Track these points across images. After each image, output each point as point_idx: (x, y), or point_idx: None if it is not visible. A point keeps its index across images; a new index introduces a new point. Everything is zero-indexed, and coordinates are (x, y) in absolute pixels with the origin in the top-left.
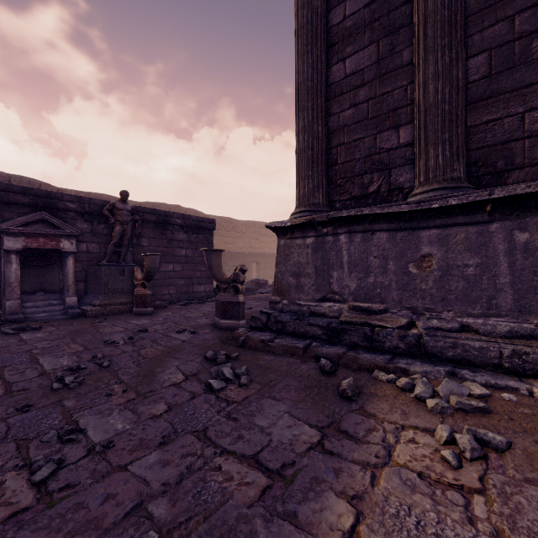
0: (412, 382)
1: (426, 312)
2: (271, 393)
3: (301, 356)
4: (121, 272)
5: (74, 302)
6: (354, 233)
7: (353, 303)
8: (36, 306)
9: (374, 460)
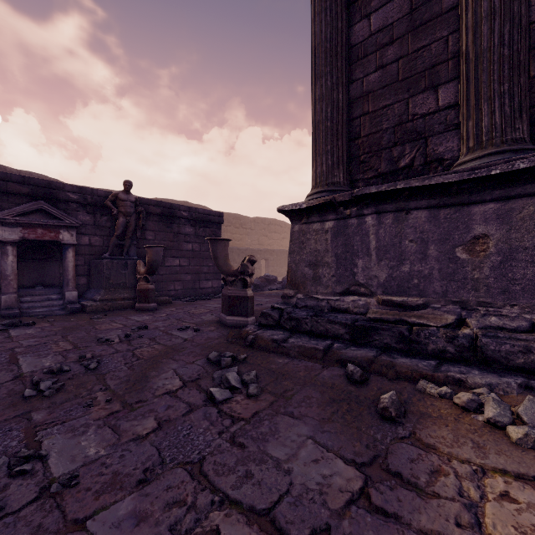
0: (477, 399)
1: (480, 307)
2: (287, 408)
3: (321, 359)
4: (124, 266)
5: (74, 297)
6: (383, 213)
7: (383, 296)
8: (34, 301)
9: (456, 532)
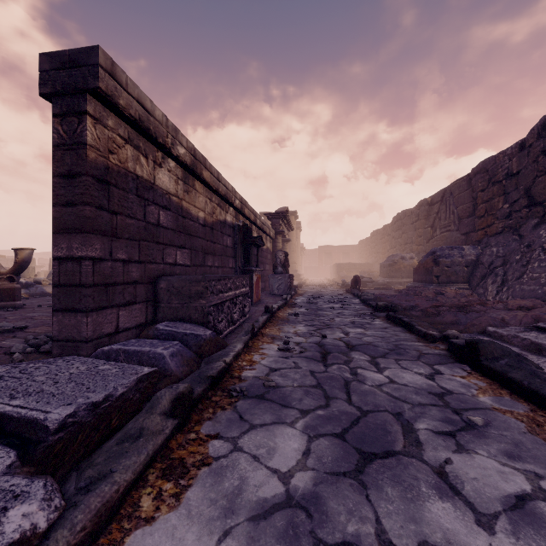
0: None
1: None
2: None
3: None
4: None
5: None
6: None
7: None
8: None
9: None
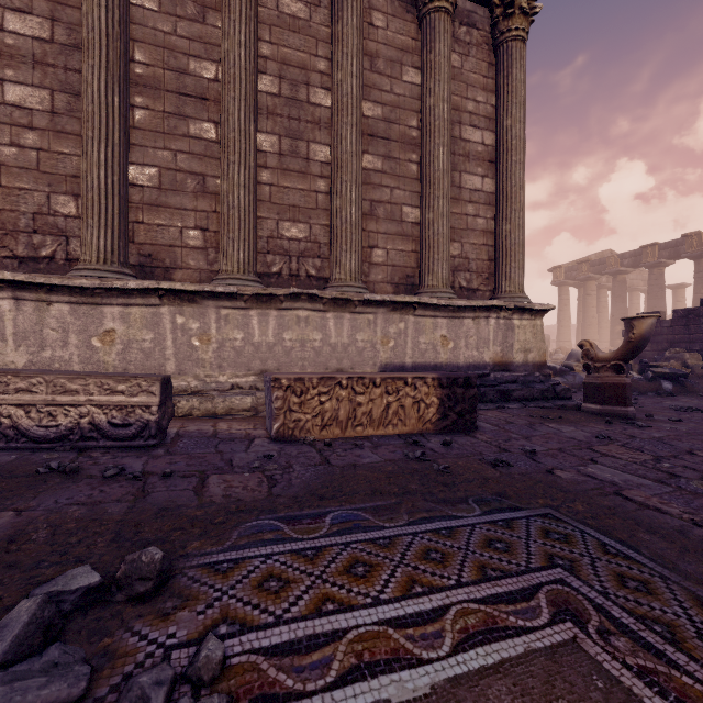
0: None
1: None
2: None
3: None
4: None
5: None
6: None
7: None
8: None
9: None
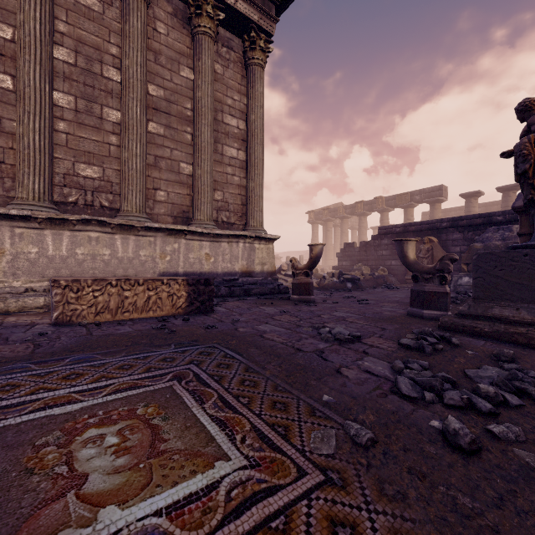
0: None
1: None
2: None
3: None
4: None
5: None
6: None
7: None
8: None
9: None
